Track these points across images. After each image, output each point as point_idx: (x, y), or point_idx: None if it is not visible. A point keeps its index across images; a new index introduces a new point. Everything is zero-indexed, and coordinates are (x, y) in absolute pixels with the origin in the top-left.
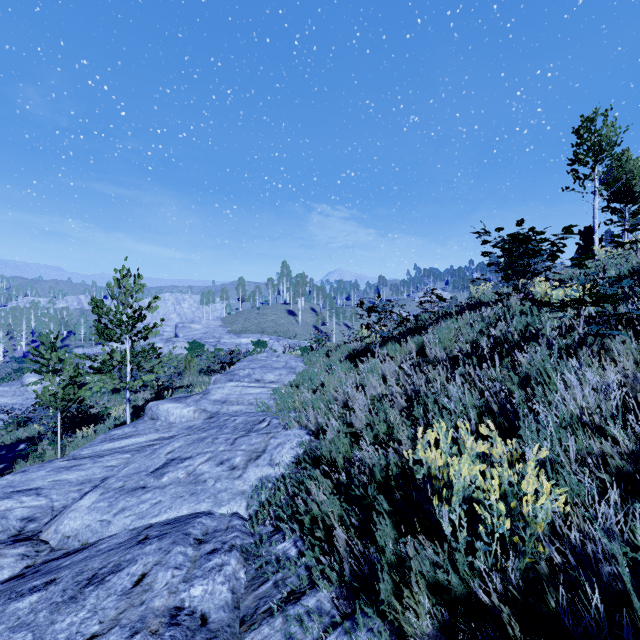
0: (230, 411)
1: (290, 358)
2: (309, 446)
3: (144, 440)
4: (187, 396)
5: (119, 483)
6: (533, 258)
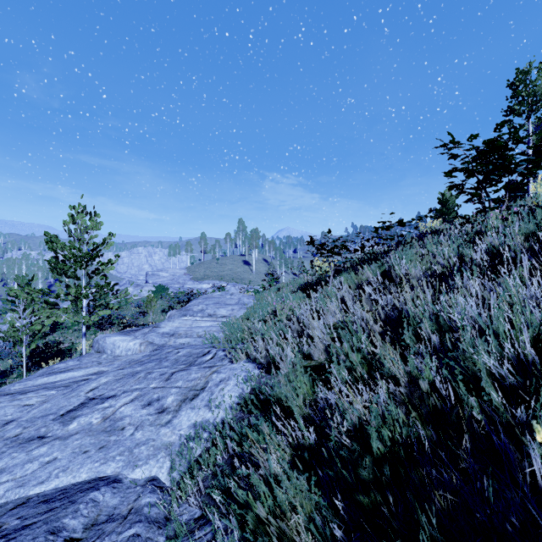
0: (177, 344)
1: (243, 296)
2: (258, 382)
3: (81, 374)
4: (137, 329)
5: (16, 430)
6: (501, 178)
